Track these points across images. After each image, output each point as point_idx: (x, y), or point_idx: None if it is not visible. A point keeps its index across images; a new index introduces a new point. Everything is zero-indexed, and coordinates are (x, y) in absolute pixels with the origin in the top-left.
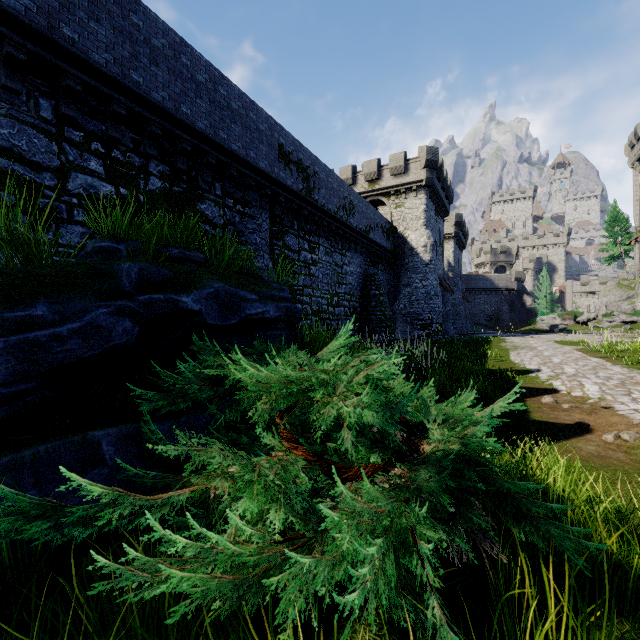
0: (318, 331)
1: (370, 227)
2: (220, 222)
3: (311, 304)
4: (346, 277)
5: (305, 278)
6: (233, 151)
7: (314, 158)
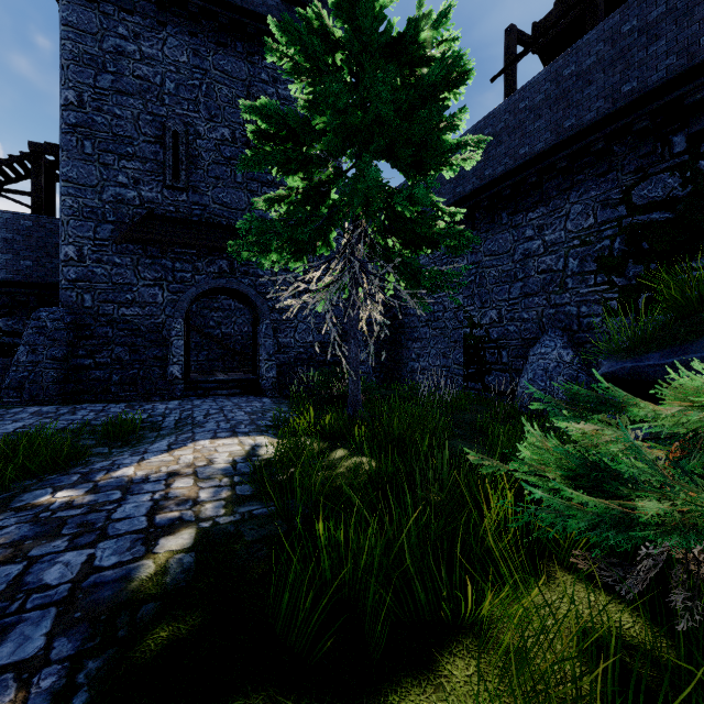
0: None
1: None
2: None
3: None
4: None
5: None
6: None
7: None
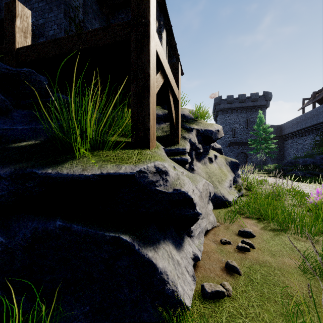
0: None
1: None
2: None
3: None
4: None
5: None
6: None
7: None
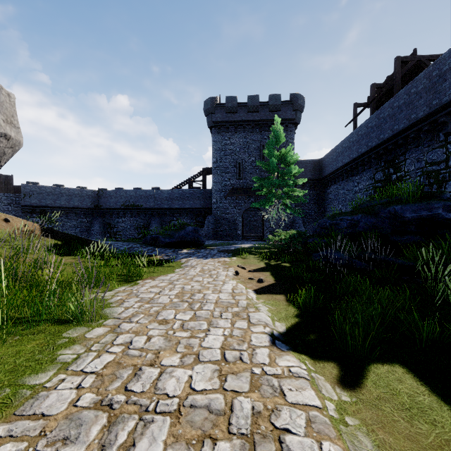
0: None
1: None
2: None
3: None
4: None
5: None
6: None
7: None
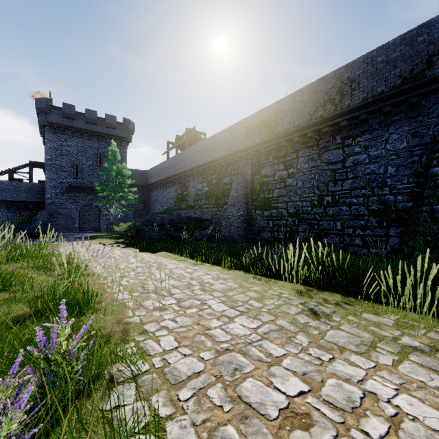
0: (297, 229)
1: (433, 57)
2: (230, 182)
3: (287, 208)
4: (357, 169)
5: (280, 190)
6: (226, 155)
7: (277, 104)
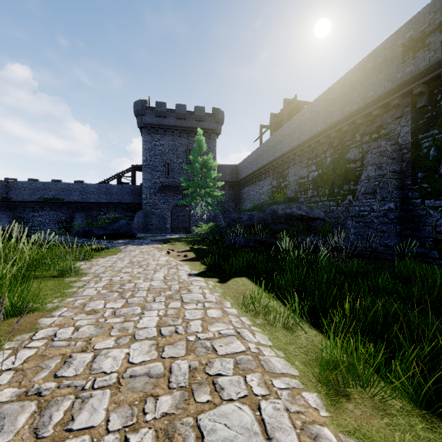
0: None
1: None
2: (359, 157)
3: None
4: None
5: None
6: (352, 112)
7: None
